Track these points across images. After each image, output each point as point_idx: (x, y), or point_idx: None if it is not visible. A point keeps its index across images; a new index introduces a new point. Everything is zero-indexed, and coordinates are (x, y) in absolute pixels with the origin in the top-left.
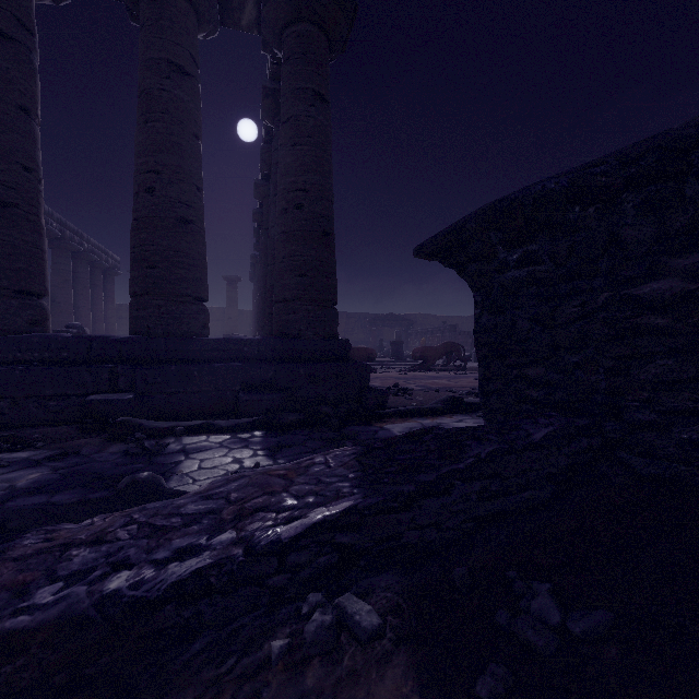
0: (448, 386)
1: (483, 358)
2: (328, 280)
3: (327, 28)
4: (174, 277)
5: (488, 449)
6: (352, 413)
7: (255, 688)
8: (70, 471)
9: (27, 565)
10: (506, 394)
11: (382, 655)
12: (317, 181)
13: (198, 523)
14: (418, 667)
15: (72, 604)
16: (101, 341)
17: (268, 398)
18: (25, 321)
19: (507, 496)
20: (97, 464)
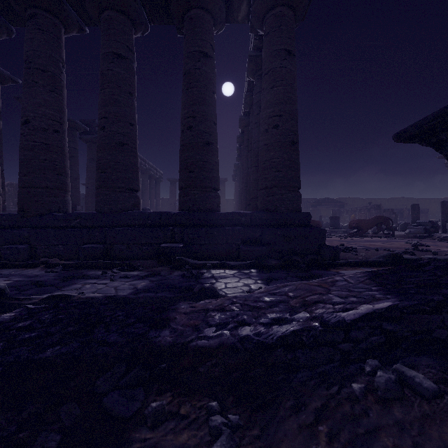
0: (384, 246)
1: None
2: (295, 173)
3: (294, 6)
4: (202, 177)
5: None
6: (314, 261)
7: (352, 409)
8: (159, 282)
9: (191, 317)
10: None
11: None
12: (287, 109)
13: (277, 307)
14: None
15: (225, 339)
16: (166, 214)
17: (258, 249)
18: (131, 204)
19: None
20: (171, 280)
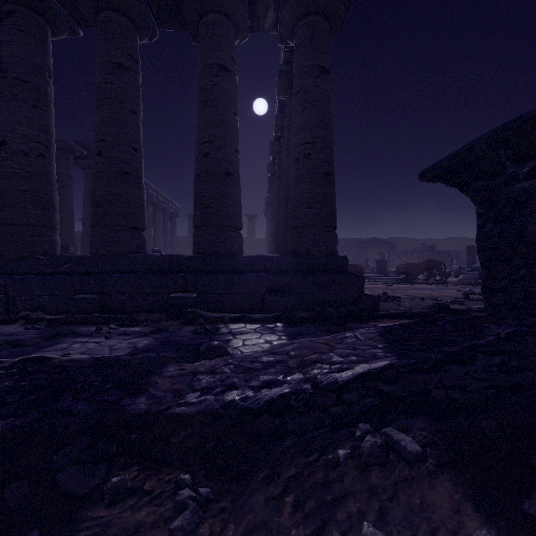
0: (432, 295)
1: (486, 262)
2: (329, 210)
3: (328, 16)
4: (221, 214)
5: (507, 330)
6: (350, 313)
7: (331, 476)
8: (165, 340)
9: (176, 381)
10: (512, 292)
11: (428, 473)
12: (321, 135)
13: (273, 368)
14: (463, 485)
15: (208, 405)
16: (177, 258)
17: (285, 299)
18: (135, 246)
19: (526, 371)
20: (179, 337)
